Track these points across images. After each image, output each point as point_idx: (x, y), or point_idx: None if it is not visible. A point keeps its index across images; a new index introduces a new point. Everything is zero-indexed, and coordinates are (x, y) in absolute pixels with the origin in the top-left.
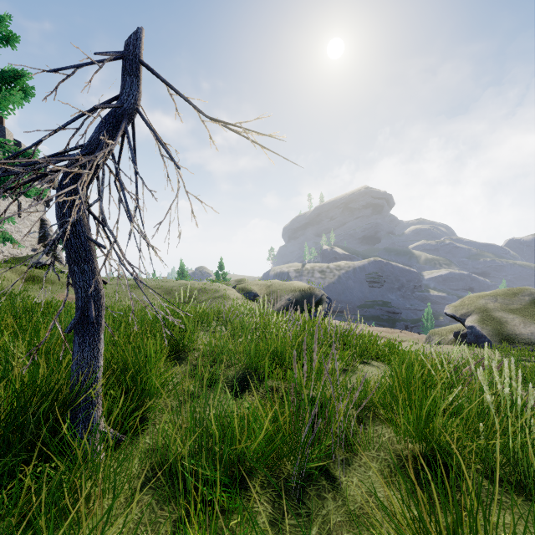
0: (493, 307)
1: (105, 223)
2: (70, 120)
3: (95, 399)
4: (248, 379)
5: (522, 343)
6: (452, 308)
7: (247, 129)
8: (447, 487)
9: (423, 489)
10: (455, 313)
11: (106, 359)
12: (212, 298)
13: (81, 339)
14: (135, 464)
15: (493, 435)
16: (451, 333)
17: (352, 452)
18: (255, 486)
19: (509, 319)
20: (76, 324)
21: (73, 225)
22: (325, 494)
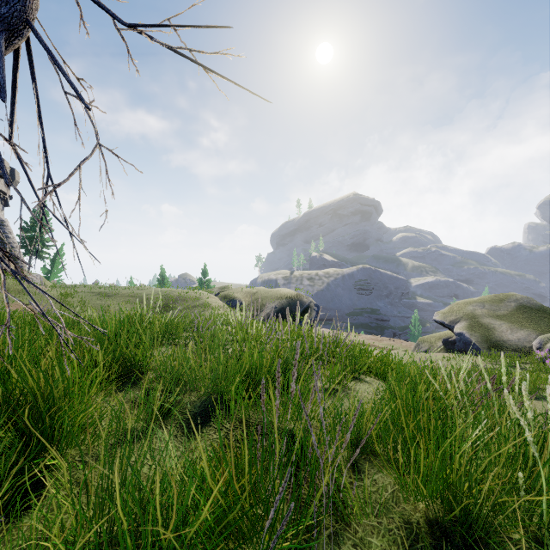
0: (481, 313)
1: None
2: None
3: None
4: (212, 408)
5: (509, 349)
6: (441, 315)
7: (175, 26)
8: None
9: None
10: (444, 319)
11: (4, 390)
12: (192, 307)
13: None
14: None
15: (532, 487)
16: (440, 341)
17: (343, 521)
18: None
19: (497, 326)
20: None
21: None
22: None
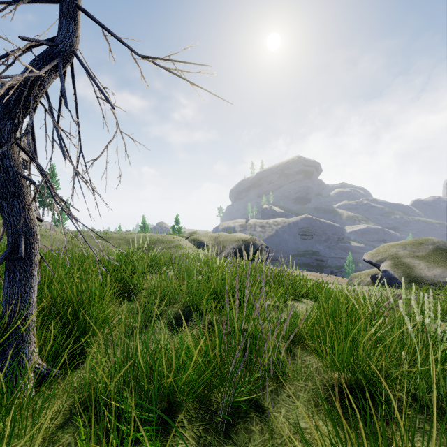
0: (403, 254)
1: (33, 157)
2: (0, 56)
3: (26, 335)
4: (189, 314)
5: (426, 283)
6: (369, 256)
7: (174, 61)
8: (376, 423)
9: (349, 419)
10: (371, 259)
11: (51, 296)
12: (168, 248)
13: (11, 275)
14: (63, 400)
15: (414, 364)
16: (369, 277)
17: (281, 383)
18: (183, 420)
19: (416, 264)
20: (6, 260)
21: (0, 159)
22: (253, 427)
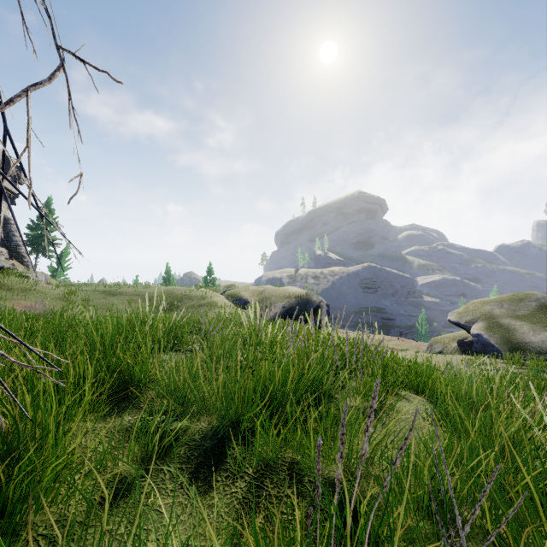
0: (499, 313)
1: None
2: None
3: None
4: (227, 441)
5: (533, 352)
6: (456, 315)
7: None
8: None
9: None
10: (459, 320)
11: None
12: (197, 306)
13: None
14: None
15: None
16: (454, 342)
17: None
18: None
19: (517, 326)
20: None
21: None
22: None
